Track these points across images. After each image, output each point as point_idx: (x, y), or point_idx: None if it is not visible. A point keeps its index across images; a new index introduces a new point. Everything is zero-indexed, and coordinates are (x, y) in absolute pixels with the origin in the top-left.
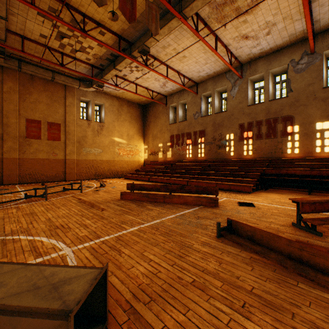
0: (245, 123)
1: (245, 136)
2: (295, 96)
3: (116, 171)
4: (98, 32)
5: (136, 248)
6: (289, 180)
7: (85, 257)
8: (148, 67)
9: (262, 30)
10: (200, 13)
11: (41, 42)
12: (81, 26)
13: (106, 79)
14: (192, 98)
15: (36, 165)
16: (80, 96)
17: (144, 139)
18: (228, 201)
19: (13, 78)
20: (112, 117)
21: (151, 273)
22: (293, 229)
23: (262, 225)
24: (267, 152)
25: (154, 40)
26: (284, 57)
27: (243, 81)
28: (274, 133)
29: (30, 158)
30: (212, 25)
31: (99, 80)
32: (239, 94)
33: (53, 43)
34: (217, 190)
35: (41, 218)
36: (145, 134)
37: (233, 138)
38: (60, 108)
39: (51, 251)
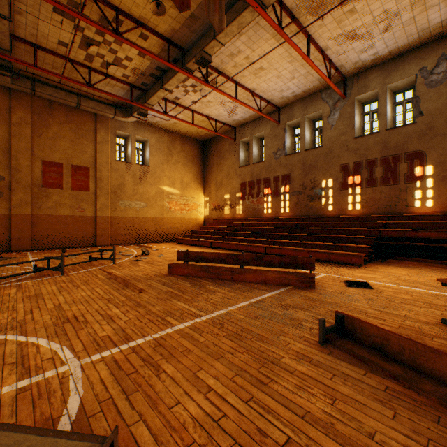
0: (351, 163)
1: (350, 182)
2: (428, 122)
3: (166, 233)
4: (139, 35)
5: (187, 363)
6: (420, 247)
7: (100, 379)
8: (209, 84)
9: (378, 23)
10: (286, 1)
11: (60, 53)
12: (113, 26)
13: (151, 105)
14: (271, 130)
15: (56, 224)
16: (116, 130)
17: (204, 188)
18: (329, 278)
19: (24, 105)
20: (160, 158)
21: (209, 418)
22: (446, 331)
23: (392, 322)
24: (384, 206)
25: (218, 44)
26: (409, 64)
27: (347, 103)
28: (395, 177)
29: (48, 215)
30: (302, 19)
31: (142, 105)
32: (341, 121)
33: (77, 54)
34: (313, 263)
35: (47, 304)
36: (206, 181)
37: (332, 185)
38: (89, 145)
39: (47, 366)
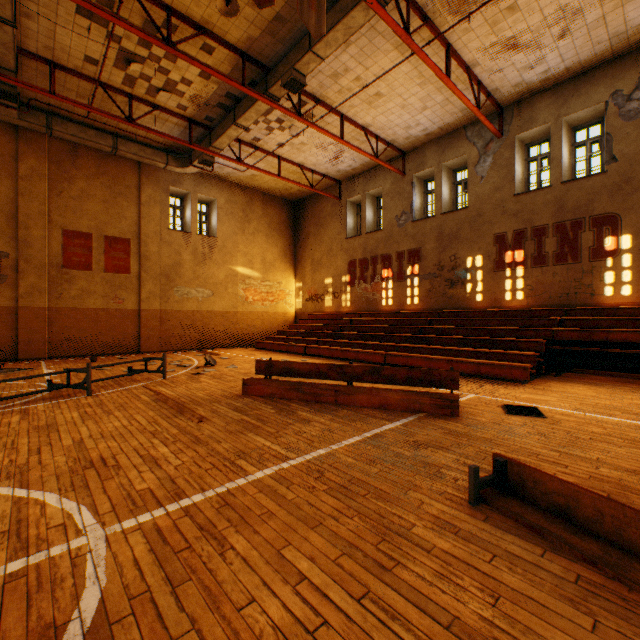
0: (509, 233)
1: (508, 260)
2: (624, 170)
3: (241, 333)
4: (200, 46)
5: (267, 534)
6: (613, 355)
7: (133, 559)
8: (302, 118)
9: (551, 26)
10: None
11: (88, 74)
12: (163, 34)
13: (219, 149)
14: (393, 185)
15: (83, 321)
16: (169, 185)
17: (295, 270)
18: (479, 401)
19: (37, 150)
20: (233, 226)
21: (300, 627)
22: None
23: (579, 469)
24: (558, 295)
25: (315, 59)
26: (596, 86)
27: (503, 144)
28: (575, 252)
29: (71, 308)
30: (438, 21)
31: (205, 150)
32: (496, 171)
33: (112, 75)
34: (456, 379)
35: (63, 440)
36: (298, 259)
37: (482, 264)
38: (130, 208)
39: (54, 537)
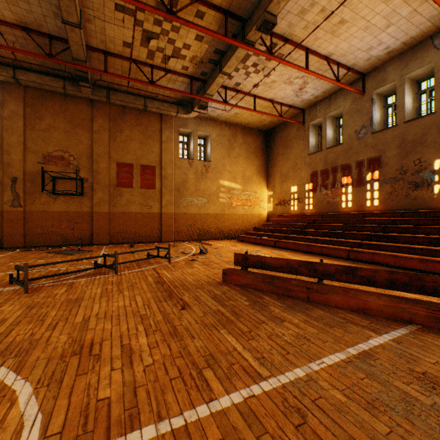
0: None
1: None
2: None
3: (227, 229)
4: (194, 14)
5: None
6: None
7: None
8: (273, 56)
9: None
10: None
11: (126, 55)
12: (167, 6)
13: (210, 95)
14: (352, 104)
15: (128, 220)
16: (179, 128)
17: (267, 182)
18: None
19: (103, 113)
20: (221, 152)
21: None
22: None
23: None
24: None
25: None
26: None
27: None
28: None
29: (121, 212)
30: None
31: (201, 97)
32: None
33: (140, 53)
34: None
35: (77, 316)
36: (269, 174)
37: None
38: (155, 145)
39: None
